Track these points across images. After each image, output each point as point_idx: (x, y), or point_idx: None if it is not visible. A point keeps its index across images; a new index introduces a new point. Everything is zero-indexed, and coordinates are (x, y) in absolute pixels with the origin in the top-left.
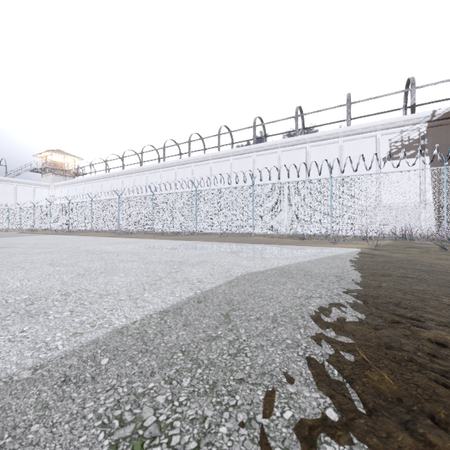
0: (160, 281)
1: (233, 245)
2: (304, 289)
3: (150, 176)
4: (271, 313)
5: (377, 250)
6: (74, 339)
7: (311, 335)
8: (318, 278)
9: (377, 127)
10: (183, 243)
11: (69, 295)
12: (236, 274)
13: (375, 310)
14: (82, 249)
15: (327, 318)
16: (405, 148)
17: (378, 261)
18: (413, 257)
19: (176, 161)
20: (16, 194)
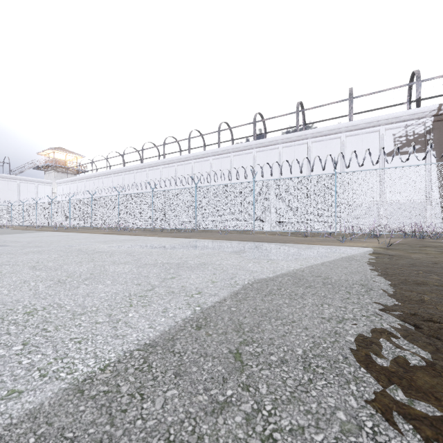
0: (152, 292)
1: (235, 243)
2: (331, 305)
3: (150, 173)
4: (299, 349)
5: (391, 250)
6: (2, 408)
7: (371, 397)
8: (341, 288)
9: (380, 122)
10: (183, 241)
11: (34, 314)
12: (242, 282)
13: (440, 343)
14: (75, 249)
15: (379, 359)
16: (410, 142)
17: (400, 264)
18: (436, 259)
19: (176, 158)
20: (19, 191)
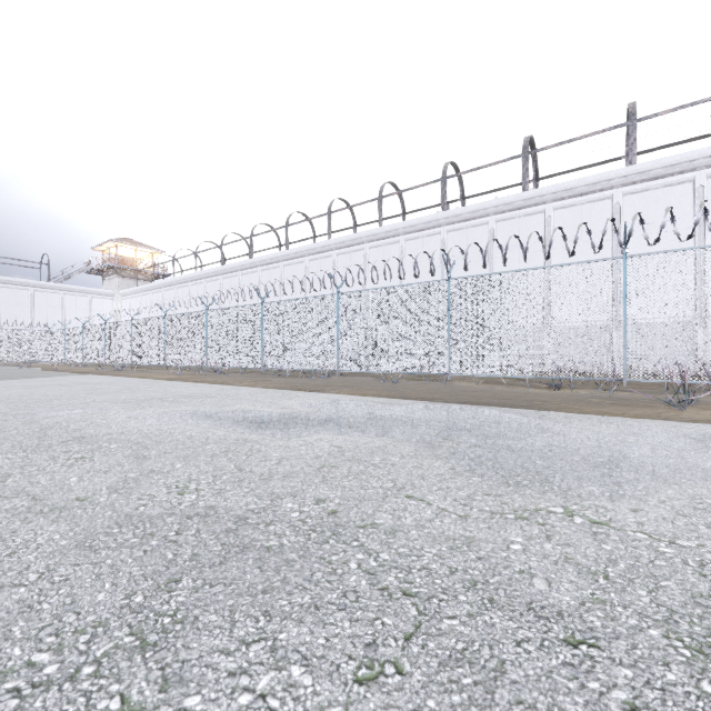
0: None
1: (420, 409)
2: None
3: (264, 274)
4: None
5: None
6: None
7: None
8: None
9: (696, 162)
10: (303, 402)
11: None
12: None
13: None
14: (41, 425)
15: None
16: None
17: None
18: None
19: (307, 247)
20: (64, 308)
